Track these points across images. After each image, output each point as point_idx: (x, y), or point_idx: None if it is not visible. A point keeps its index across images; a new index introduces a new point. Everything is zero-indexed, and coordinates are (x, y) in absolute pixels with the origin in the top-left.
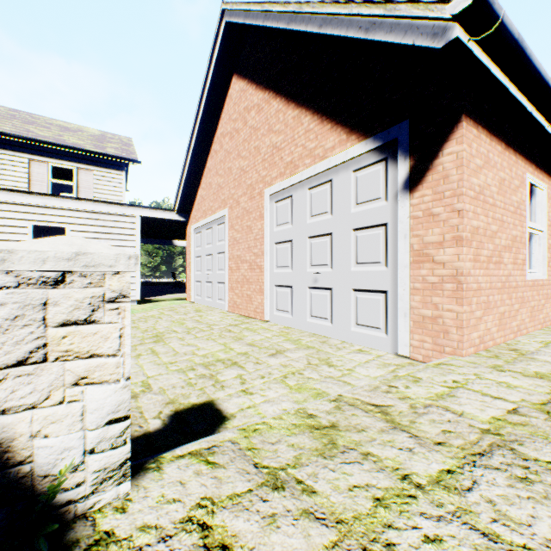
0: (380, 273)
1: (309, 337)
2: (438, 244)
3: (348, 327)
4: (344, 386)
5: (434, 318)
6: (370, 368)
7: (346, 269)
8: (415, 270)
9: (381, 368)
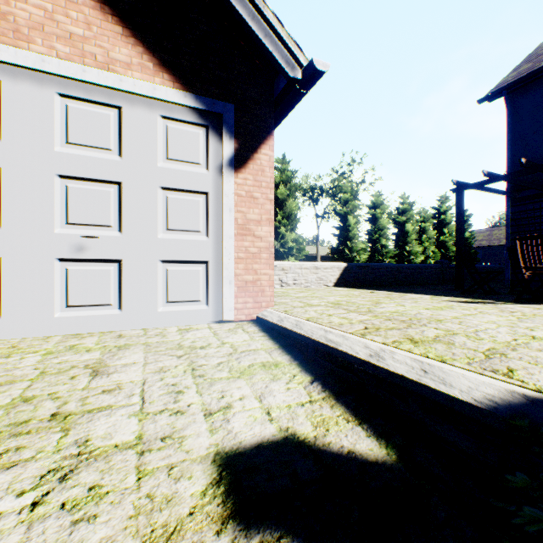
0: (200, 243)
1: (84, 339)
2: (258, 222)
3: (153, 309)
4: (260, 352)
5: (255, 282)
6: (233, 336)
7: (150, 236)
8: (240, 242)
9: (236, 333)
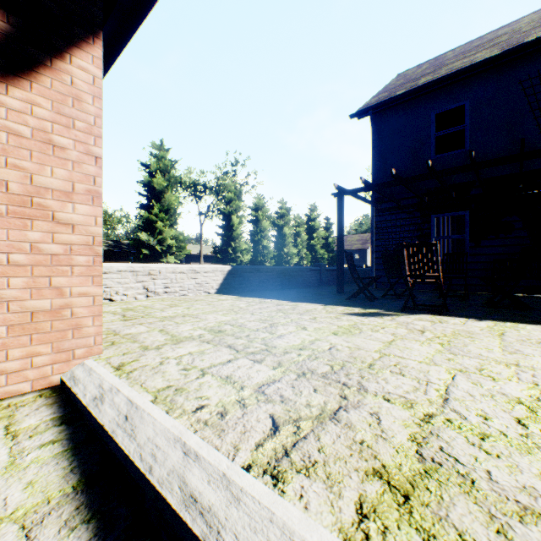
0: None
1: None
2: (66, 195)
3: None
4: None
5: (58, 311)
6: None
7: None
8: (16, 231)
9: None
